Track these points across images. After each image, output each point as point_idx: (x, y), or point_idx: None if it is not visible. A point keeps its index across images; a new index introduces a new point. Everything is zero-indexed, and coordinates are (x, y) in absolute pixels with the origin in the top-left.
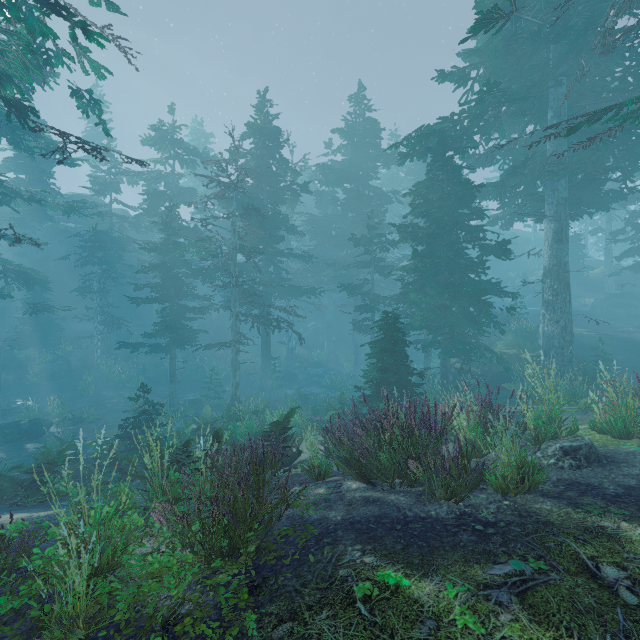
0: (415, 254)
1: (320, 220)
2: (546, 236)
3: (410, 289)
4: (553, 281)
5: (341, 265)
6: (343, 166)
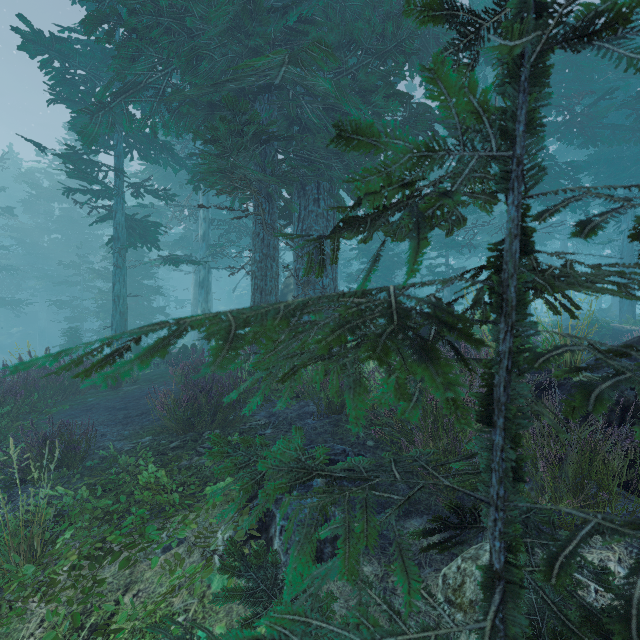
0: (101, 291)
1: (29, 229)
2: (193, 282)
3: (102, 310)
4: (195, 307)
5: (54, 278)
6: (58, 184)
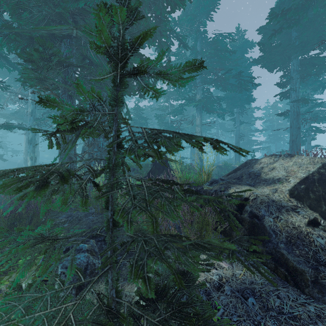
0: None
1: None
2: (24, 140)
3: None
4: (26, 155)
5: None
6: None
